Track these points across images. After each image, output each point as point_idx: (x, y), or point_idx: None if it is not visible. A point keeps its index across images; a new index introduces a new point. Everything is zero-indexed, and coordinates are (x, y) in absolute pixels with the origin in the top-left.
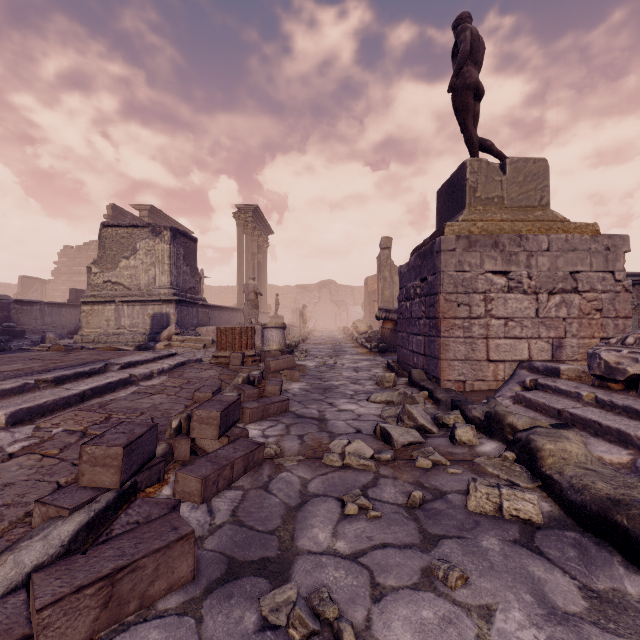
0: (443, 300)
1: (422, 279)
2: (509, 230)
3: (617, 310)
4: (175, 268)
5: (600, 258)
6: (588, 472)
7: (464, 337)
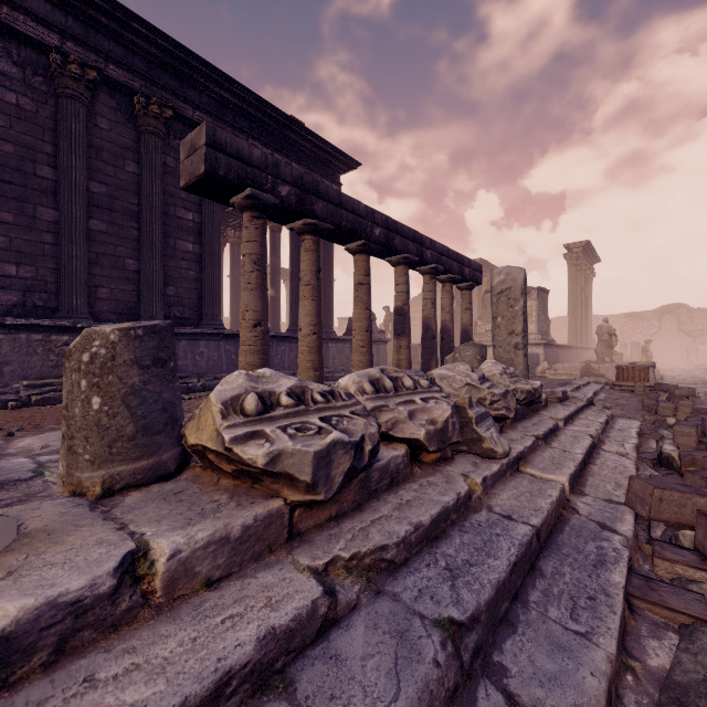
0: None
1: None
2: None
3: None
4: (538, 318)
5: None
6: None
7: None
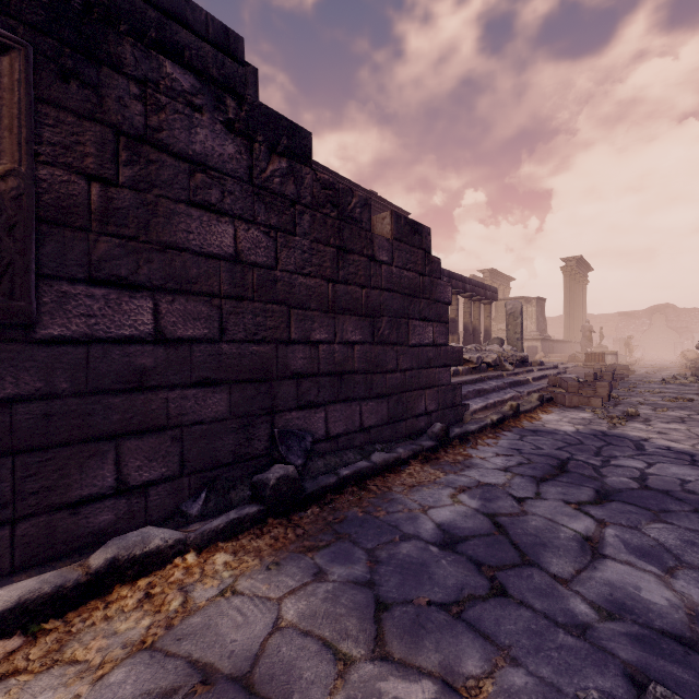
0: None
1: None
2: None
3: None
4: (537, 320)
5: None
6: None
7: None
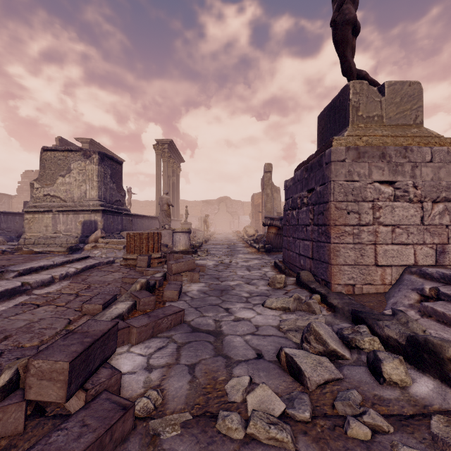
0: (334, 208)
1: (309, 190)
2: (391, 144)
3: None
4: (103, 184)
5: None
6: None
7: (353, 243)
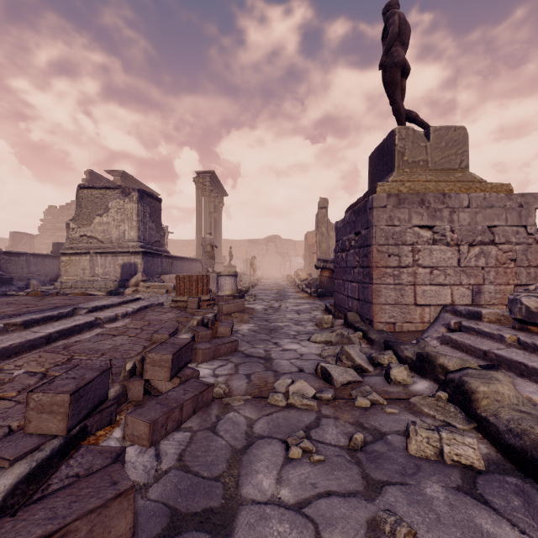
0: (375, 251)
1: (356, 233)
2: (433, 189)
3: (529, 260)
4: (142, 224)
5: (514, 214)
6: (524, 415)
7: (394, 284)
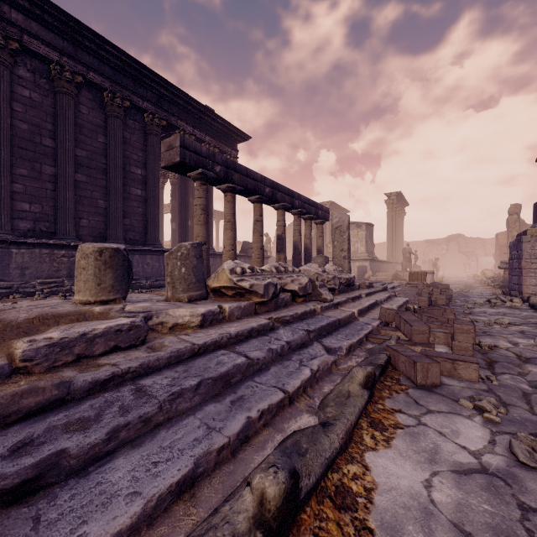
0: (523, 261)
1: (517, 251)
2: None
3: None
4: (366, 243)
5: None
6: None
7: (535, 276)
